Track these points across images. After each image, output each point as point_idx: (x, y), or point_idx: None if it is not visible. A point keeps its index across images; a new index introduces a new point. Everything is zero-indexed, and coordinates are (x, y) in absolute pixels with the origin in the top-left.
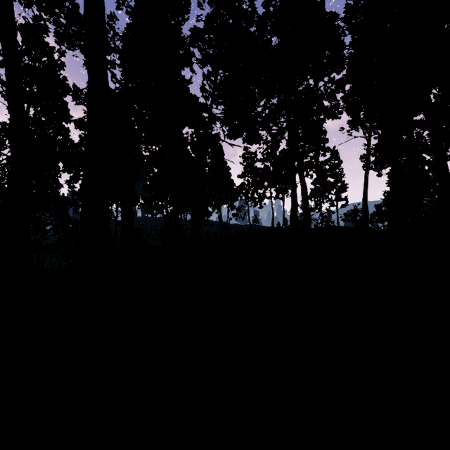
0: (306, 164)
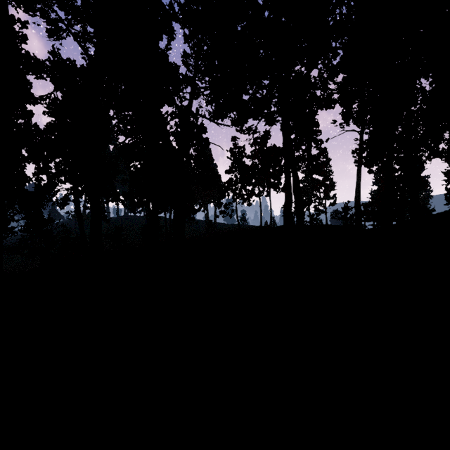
0: (297, 157)
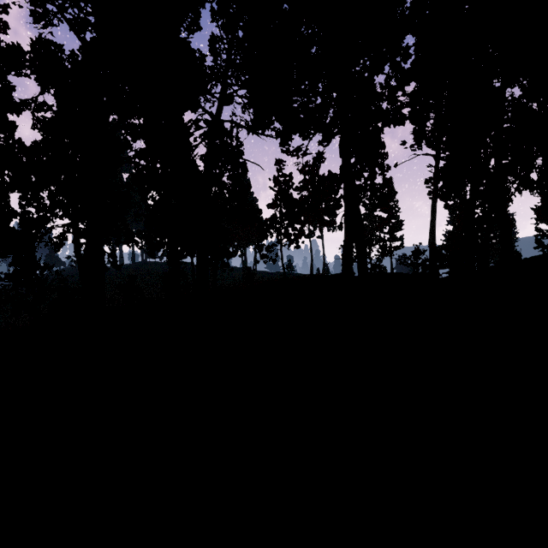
0: (358, 187)
